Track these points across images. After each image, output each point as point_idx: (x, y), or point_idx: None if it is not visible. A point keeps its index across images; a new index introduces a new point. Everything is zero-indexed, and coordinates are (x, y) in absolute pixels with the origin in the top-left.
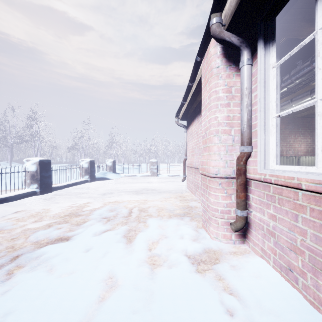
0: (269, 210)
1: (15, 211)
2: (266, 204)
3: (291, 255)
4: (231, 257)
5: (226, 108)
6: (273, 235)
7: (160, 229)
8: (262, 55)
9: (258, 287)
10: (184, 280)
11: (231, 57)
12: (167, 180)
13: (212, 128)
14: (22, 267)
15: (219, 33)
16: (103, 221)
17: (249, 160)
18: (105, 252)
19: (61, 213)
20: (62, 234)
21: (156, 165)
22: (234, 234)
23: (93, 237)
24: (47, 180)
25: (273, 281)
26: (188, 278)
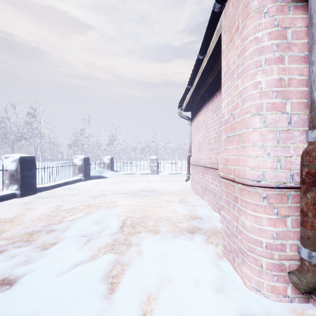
0: None
1: None
2: None
3: None
4: None
5: (277, 66)
6: None
7: (161, 261)
8: None
9: None
10: None
11: None
12: (168, 179)
13: (248, 103)
14: None
15: None
16: (81, 243)
17: None
18: None
19: (30, 227)
20: (8, 272)
21: (156, 163)
22: (291, 286)
23: (54, 280)
24: (30, 180)
25: None
26: None
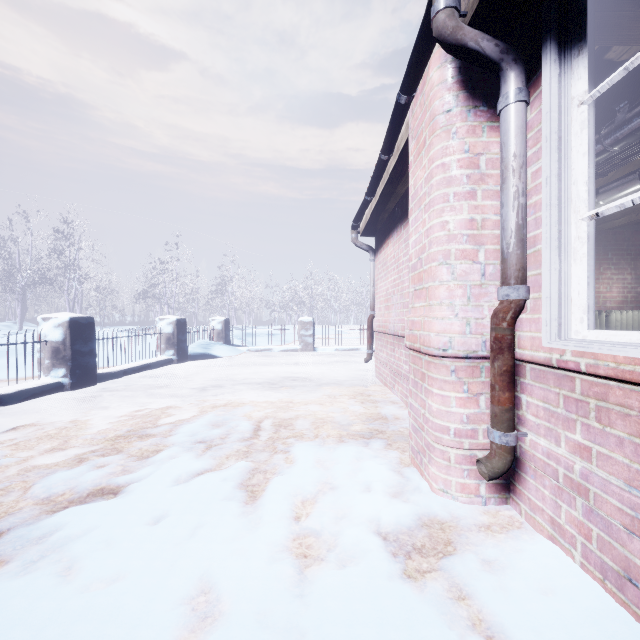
0: (573, 433)
1: (13, 425)
2: (564, 419)
3: (632, 546)
4: (482, 538)
5: (467, 203)
6: (583, 493)
7: (320, 468)
8: (555, 76)
9: (554, 620)
10: (377, 602)
11: (477, 89)
12: (335, 360)
13: (434, 247)
14: (3, 564)
15: (452, 31)
16: (198, 450)
17: (520, 319)
18: (196, 526)
19: (110, 431)
20: (105, 481)
21: (312, 329)
22: (485, 484)
23: (173, 487)
24: (86, 361)
25: (589, 605)
26: (387, 597)
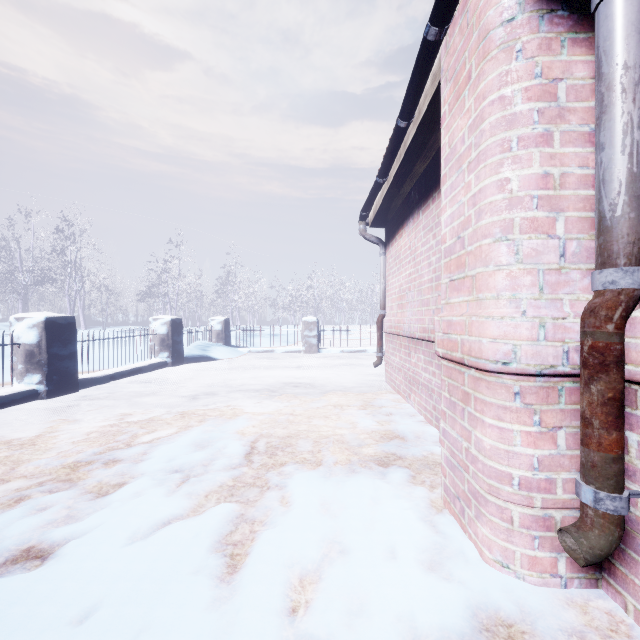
0: None
1: None
2: None
3: None
4: None
5: (539, 151)
6: None
7: (326, 516)
8: None
9: None
10: None
11: None
12: (340, 363)
13: (487, 218)
14: None
15: None
16: (171, 484)
17: (629, 318)
18: (139, 630)
19: (72, 454)
20: (37, 536)
21: (316, 330)
22: (566, 558)
23: (123, 550)
24: (66, 365)
25: None
26: None
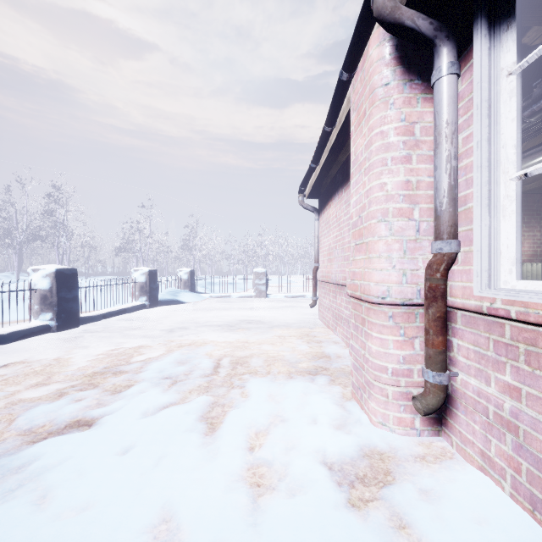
0: (503, 374)
1: (5, 362)
2: (493, 362)
3: None
4: (418, 468)
5: (404, 167)
6: (513, 430)
7: (272, 402)
8: (485, 50)
9: None
10: (325, 531)
11: (413, 64)
12: (284, 305)
13: (373, 206)
14: None
15: (391, 11)
16: (165, 385)
17: (452, 270)
18: (160, 456)
19: (88, 368)
20: (81, 413)
21: (265, 279)
22: (420, 418)
23: (141, 420)
24: (70, 306)
25: (521, 535)
26: (333, 527)
